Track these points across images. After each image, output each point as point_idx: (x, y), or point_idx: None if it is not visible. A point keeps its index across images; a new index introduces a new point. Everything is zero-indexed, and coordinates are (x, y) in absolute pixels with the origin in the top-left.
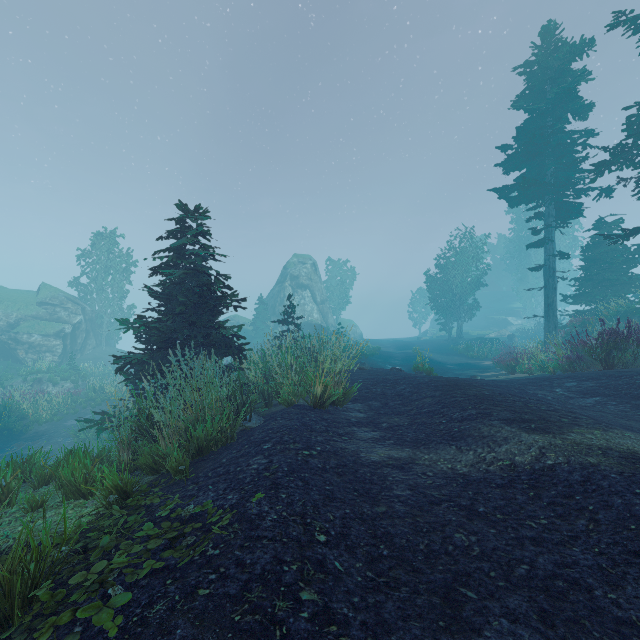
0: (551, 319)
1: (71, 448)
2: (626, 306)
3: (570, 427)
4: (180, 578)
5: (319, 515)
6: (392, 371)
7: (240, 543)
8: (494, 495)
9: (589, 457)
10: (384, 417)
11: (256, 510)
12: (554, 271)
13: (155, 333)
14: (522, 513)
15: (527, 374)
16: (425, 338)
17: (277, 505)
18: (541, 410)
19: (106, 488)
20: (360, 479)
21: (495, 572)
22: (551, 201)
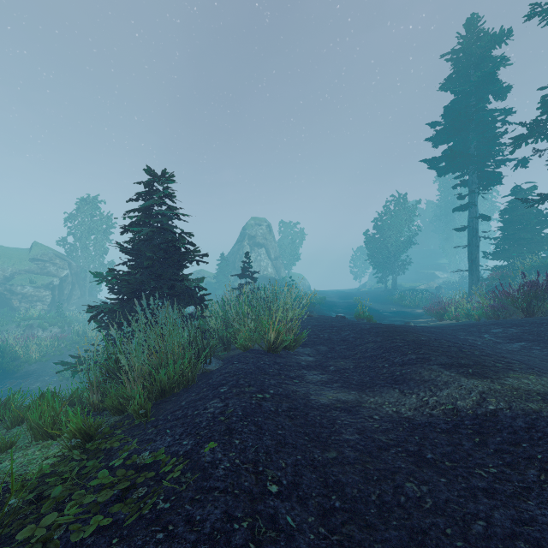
0: (474, 273)
1: (56, 385)
2: (539, 261)
3: (505, 372)
4: (127, 537)
5: (271, 462)
6: (337, 318)
7: (191, 495)
8: (440, 440)
9: (530, 403)
10: (331, 361)
11: (209, 457)
12: (477, 231)
13: (125, 285)
14: (470, 460)
15: (454, 321)
16: (364, 289)
17: (230, 452)
18: (475, 355)
19: (70, 431)
20: (310, 422)
21: (451, 529)
22: (474, 170)
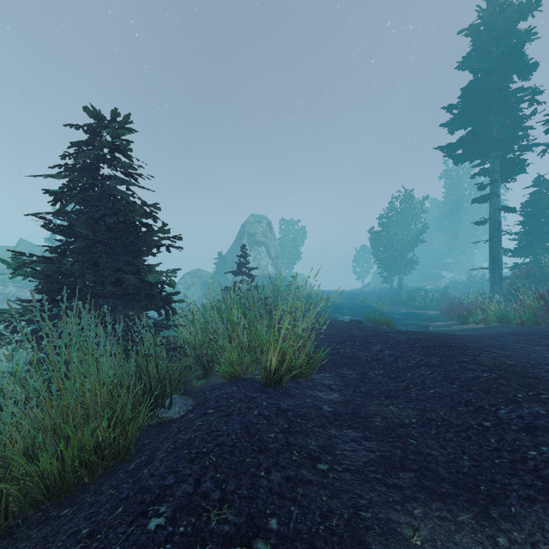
0: (497, 271)
1: None
2: None
3: None
4: None
5: None
6: (352, 323)
7: None
8: None
9: None
10: (370, 402)
11: None
12: (499, 224)
13: (47, 278)
14: None
15: (481, 325)
16: (368, 290)
17: None
18: None
19: None
20: None
21: None
22: (497, 157)
